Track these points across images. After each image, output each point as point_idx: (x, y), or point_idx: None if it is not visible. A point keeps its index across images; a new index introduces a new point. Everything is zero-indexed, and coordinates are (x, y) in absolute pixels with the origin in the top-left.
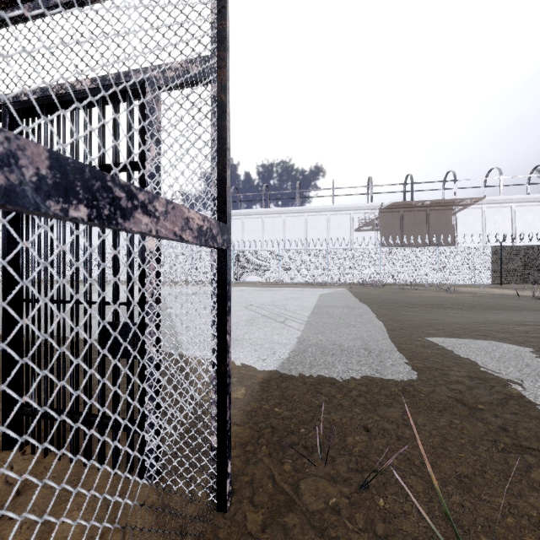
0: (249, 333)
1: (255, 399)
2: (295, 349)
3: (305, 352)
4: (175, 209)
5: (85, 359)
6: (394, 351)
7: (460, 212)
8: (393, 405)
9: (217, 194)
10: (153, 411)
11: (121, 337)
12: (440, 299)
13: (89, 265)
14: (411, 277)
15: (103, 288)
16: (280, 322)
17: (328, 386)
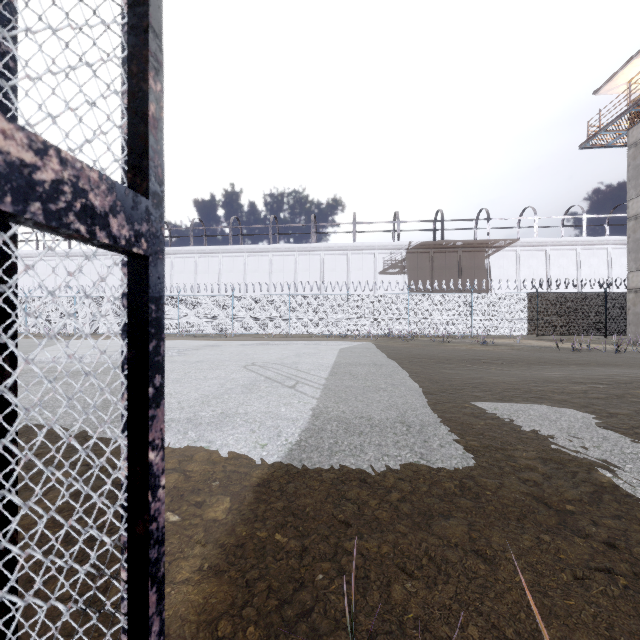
0: (245, 405)
1: (244, 519)
2: (309, 427)
3: (322, 431)
4: None
5: None
6: (439, 424)
7: (493, 254)
8: (452, 514)
9: (127, 130)
10: None
11: None
12: (476, 352)
13: None
14: (443, 327)
15: None
16: (289, 387)
17: (356, 484)
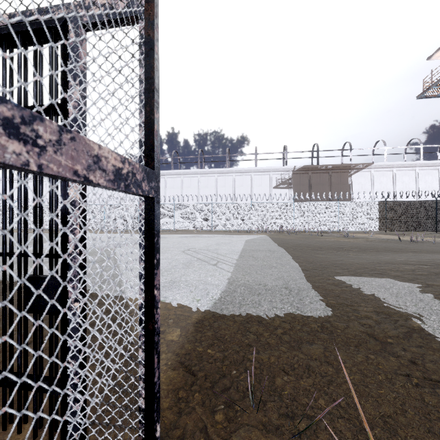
0: (185, 275)
1: (189, 341)
2: (226, 290)
3: (234, 292)
4: (77, 141)
5: (3, 316)
6: (310, 289)
7: (354, 174)
8: (315, 342)
9: (144, 138)
10: (77, 371)
11: (42, 291)
12: (341, 243)
13: (10, 214)
14: (317, 225)
15: (24, 240)
16: (213, 265)
17: (256, 324)
